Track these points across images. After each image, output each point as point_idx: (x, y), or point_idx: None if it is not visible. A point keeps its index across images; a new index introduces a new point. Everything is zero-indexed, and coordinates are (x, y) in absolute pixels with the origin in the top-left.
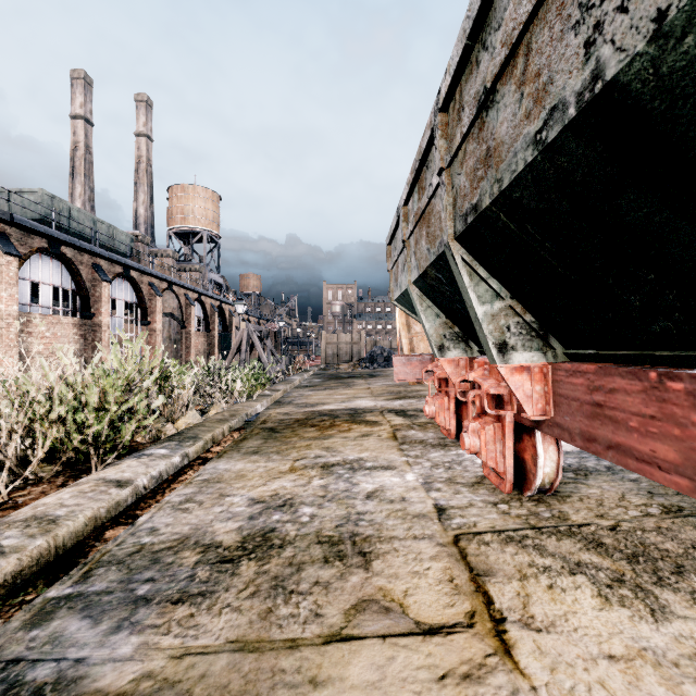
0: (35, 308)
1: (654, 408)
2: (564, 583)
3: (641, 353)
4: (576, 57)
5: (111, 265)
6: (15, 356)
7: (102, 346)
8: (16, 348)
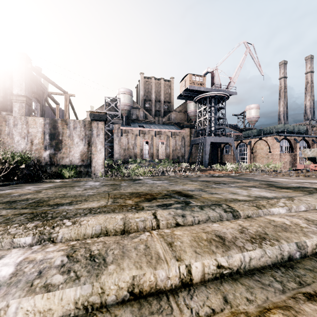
0: (281, 151)
1: None
2: None
3: None
4: None
5: (298, 138)
6: (279, 162)
7: (296, 160)
8: (279, 160)
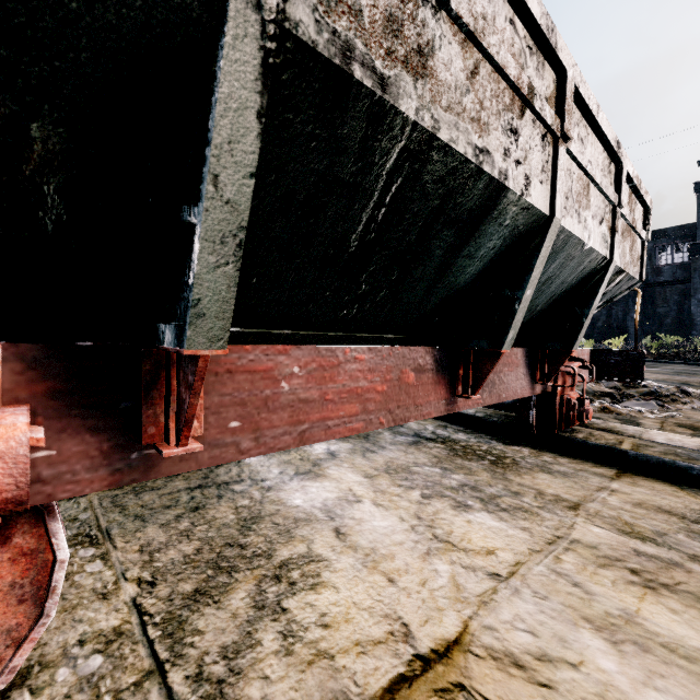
0: None
1: (346, 377)
2: (310, 614)
3: (311, 333)
4: (501, 146)
5: None
6: None
7: None
8: None
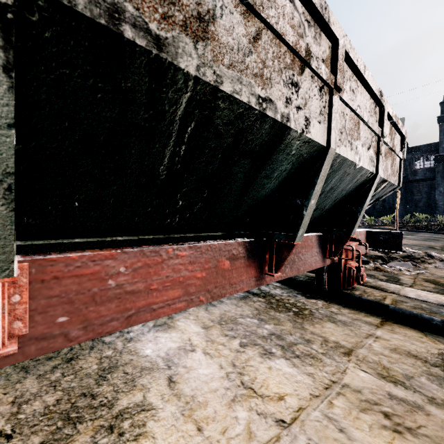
0: None
1: (169, 270)
2: None
3: (141, 238)
4: (283, 96)
5: None
6: None
7: None
8: None
